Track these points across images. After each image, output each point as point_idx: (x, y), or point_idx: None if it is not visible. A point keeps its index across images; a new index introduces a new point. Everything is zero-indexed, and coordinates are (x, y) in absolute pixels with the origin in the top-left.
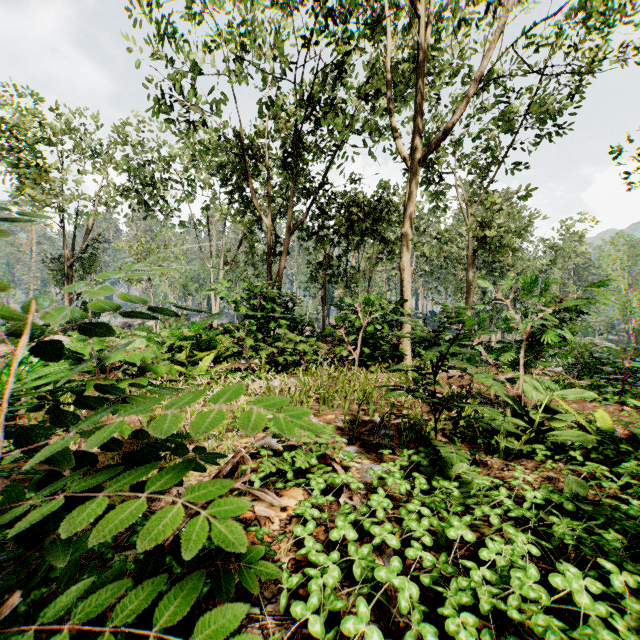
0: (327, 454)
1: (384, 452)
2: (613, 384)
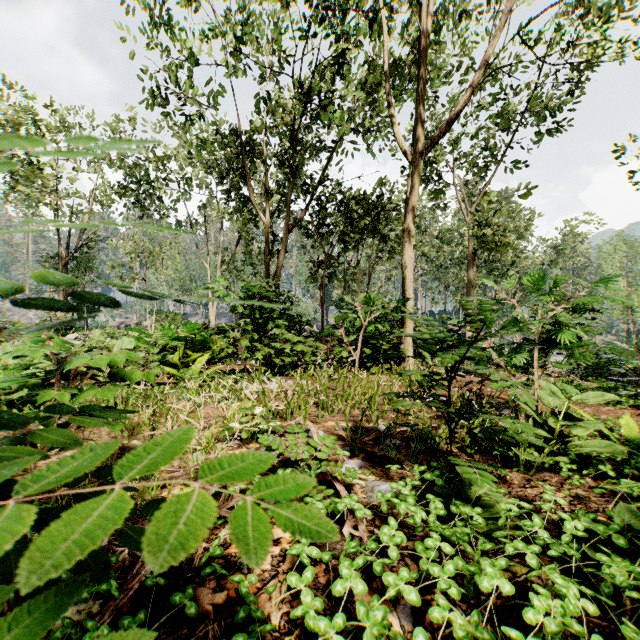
0: (327, 470)
1: (392, 468)
2: (626, 386)
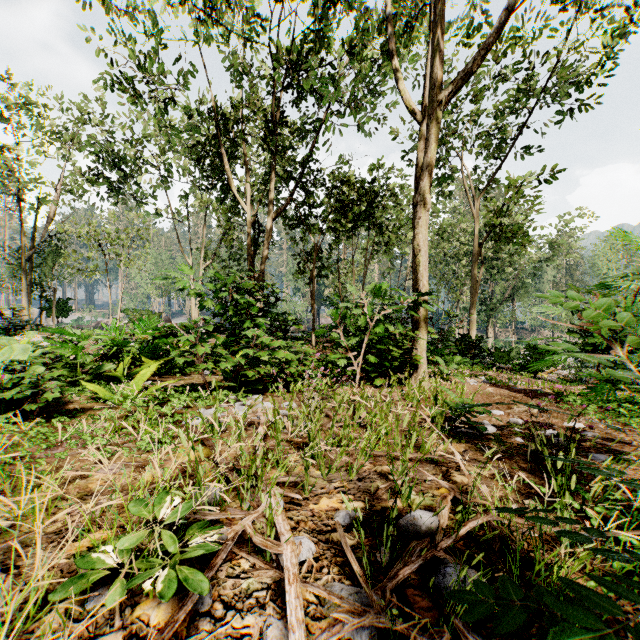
0: None
1: None
2: None
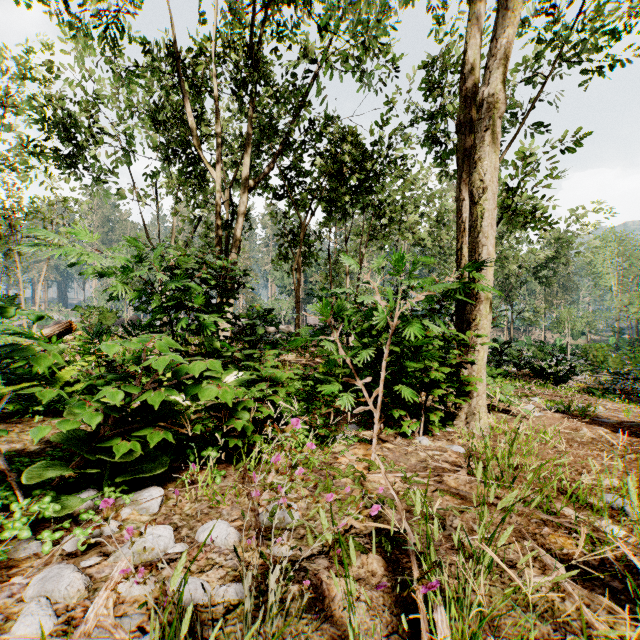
0: None
1: None
2: None
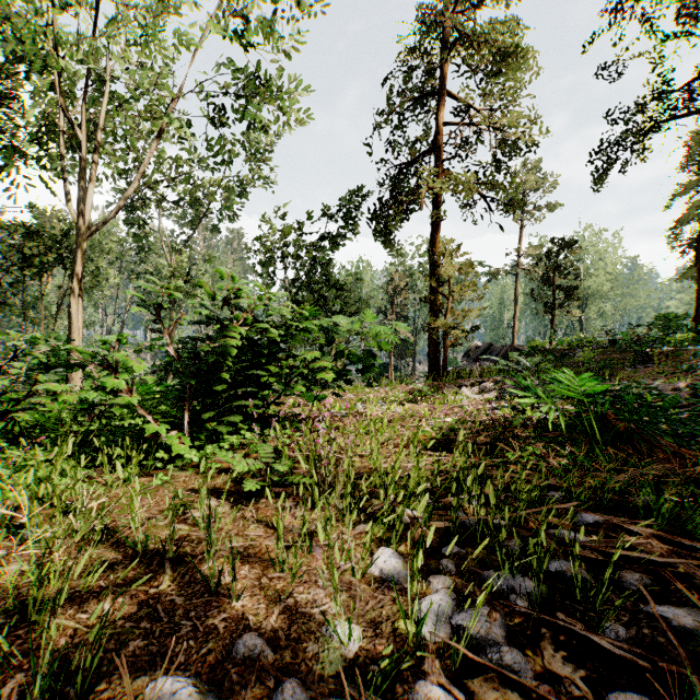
0: None
1: None
2: None
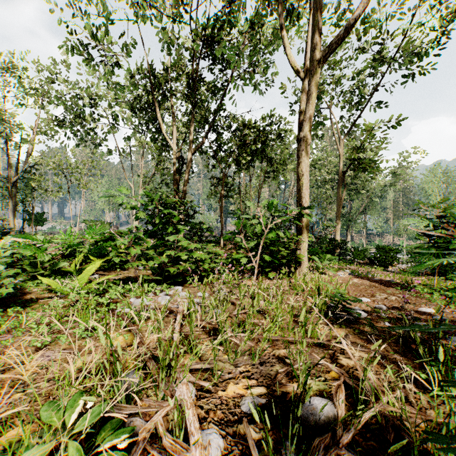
0: None
1: None
2: None
